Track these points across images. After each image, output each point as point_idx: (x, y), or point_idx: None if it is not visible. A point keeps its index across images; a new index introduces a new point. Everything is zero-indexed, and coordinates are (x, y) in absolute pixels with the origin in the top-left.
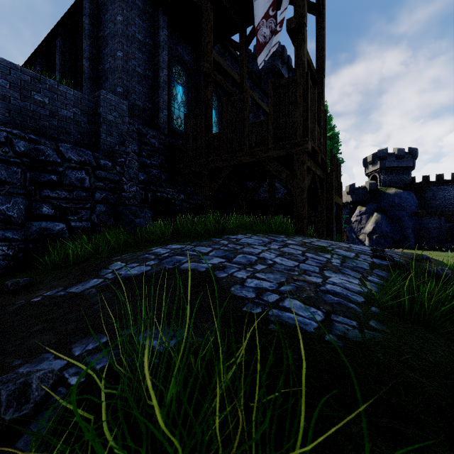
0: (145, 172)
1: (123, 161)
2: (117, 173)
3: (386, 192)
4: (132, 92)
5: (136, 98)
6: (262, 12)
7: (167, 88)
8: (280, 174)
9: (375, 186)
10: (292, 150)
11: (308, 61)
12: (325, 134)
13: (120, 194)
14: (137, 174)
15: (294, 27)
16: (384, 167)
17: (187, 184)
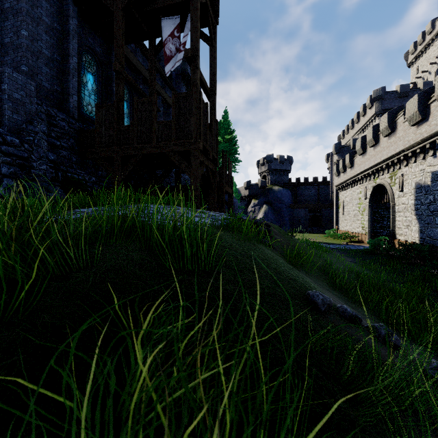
0: (54, 152)
1: (32, 139)
2: (25, 150)
3: (272, 189)
4: (38, 73)
5: (43, 80)
6: (168, 30)
7: (77, 74)
8: (181, 164)
9: (265, 184)
10: (189, 147)
11: (202, 81)
12: (216, 138)
13: (29, 171)
14: (47, 153)
15: (190, 56)
16: (271, 168)
17: (99, 167)
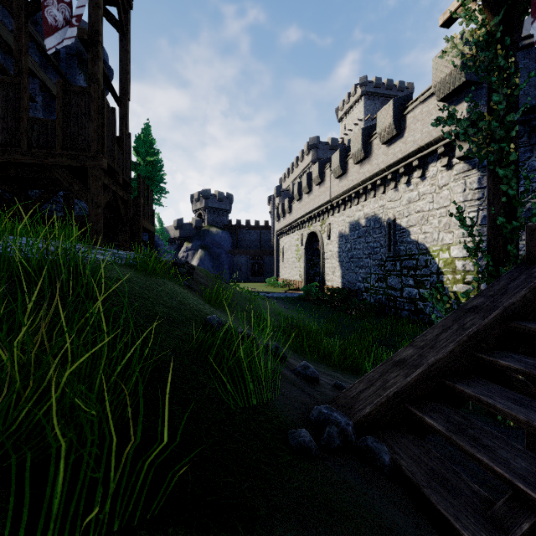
0: None
1: None
2: None
3: (210, 230)
4: None
5: None
6: None
7: None
8: (72, 185)
9: (200, 224)
10: (86, 163)
11: (108, 78)
12: (130, 157)
13: None
14: None
15: (87, 39)
16: (208, 206)
17: None
